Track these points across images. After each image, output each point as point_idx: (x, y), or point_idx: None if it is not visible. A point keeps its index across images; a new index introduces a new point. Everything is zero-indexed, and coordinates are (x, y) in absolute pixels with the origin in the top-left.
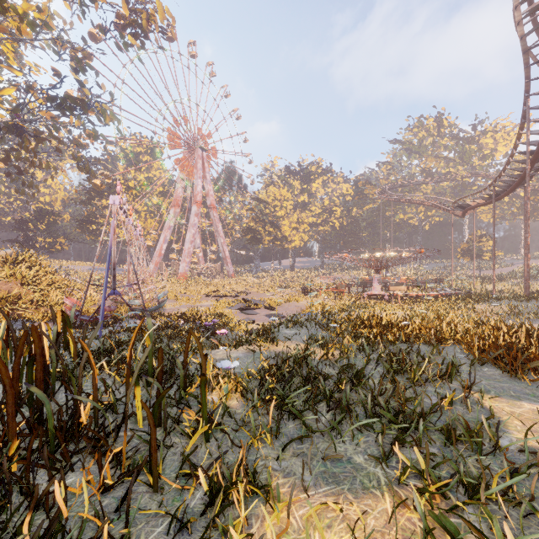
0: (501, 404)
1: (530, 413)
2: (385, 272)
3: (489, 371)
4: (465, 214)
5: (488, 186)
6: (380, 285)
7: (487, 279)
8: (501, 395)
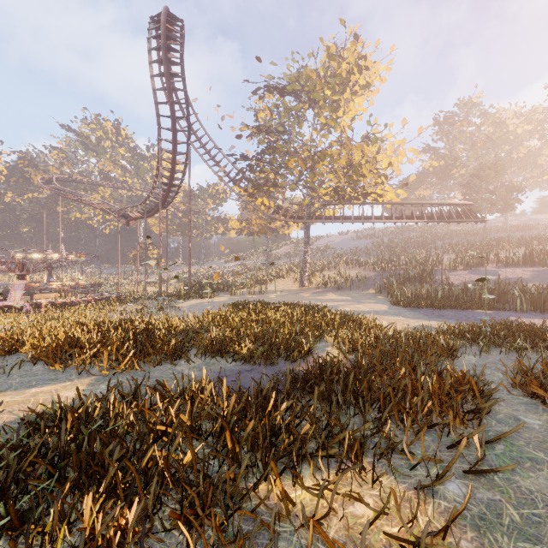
0: (6, 398)
1: (27, 397)
2: (48, 277)
3: (38, 368)
4: (129, 223)
5: (143, 203)
6: (21, 294)
7: (151, 282)
8: (19, 388)
